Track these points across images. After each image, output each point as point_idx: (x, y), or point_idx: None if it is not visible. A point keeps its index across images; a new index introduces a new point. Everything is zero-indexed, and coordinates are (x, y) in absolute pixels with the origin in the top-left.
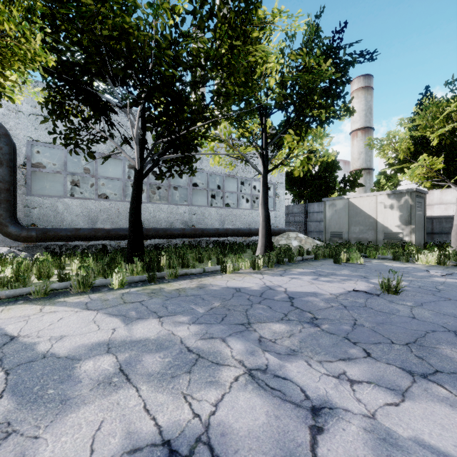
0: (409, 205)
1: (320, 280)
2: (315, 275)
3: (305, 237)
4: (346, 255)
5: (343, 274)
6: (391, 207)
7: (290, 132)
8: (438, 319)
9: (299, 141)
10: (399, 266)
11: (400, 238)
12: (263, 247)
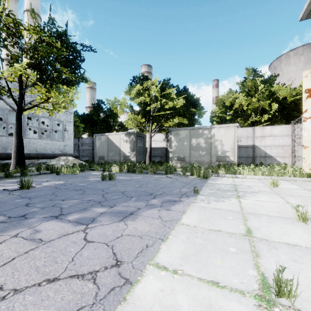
0: (133, 140)
1: (1, 186)
2: (9, 183)
3: (72, 159)
4: (66, 169)
5: (37, 181)
6: (126, 141)
7: (39, 84)
8: (4, 200)
9: (48, 91)
10: (95, 174)
11: (130, 159)
12: (14, 166)
